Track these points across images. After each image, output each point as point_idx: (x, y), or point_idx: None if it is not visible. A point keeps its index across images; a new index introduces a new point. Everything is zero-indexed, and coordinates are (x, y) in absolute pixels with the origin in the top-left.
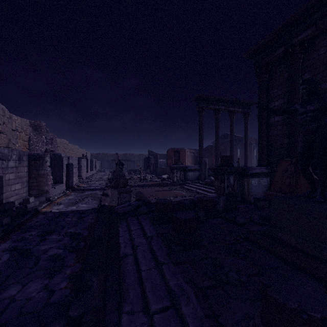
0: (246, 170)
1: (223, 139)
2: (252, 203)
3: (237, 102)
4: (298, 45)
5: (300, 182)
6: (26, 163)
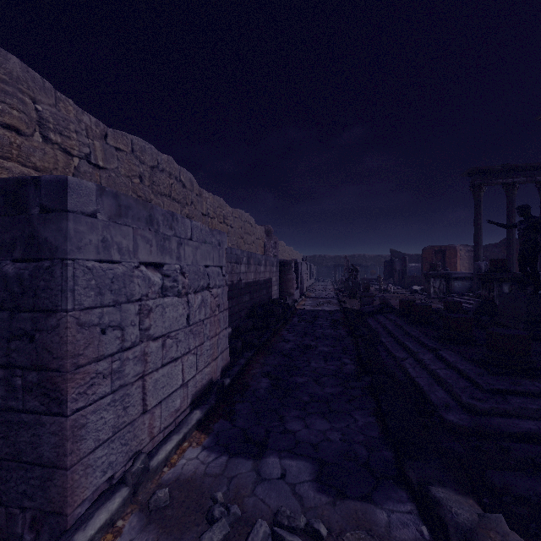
0: None
1: None
2: None
3: None
4: None
5: None
6: (278, 268)
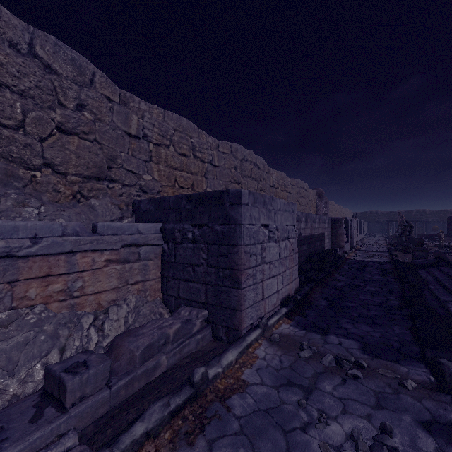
0: None
1: None
2: None
3: None
4: None
5: None
6: (329, 225)
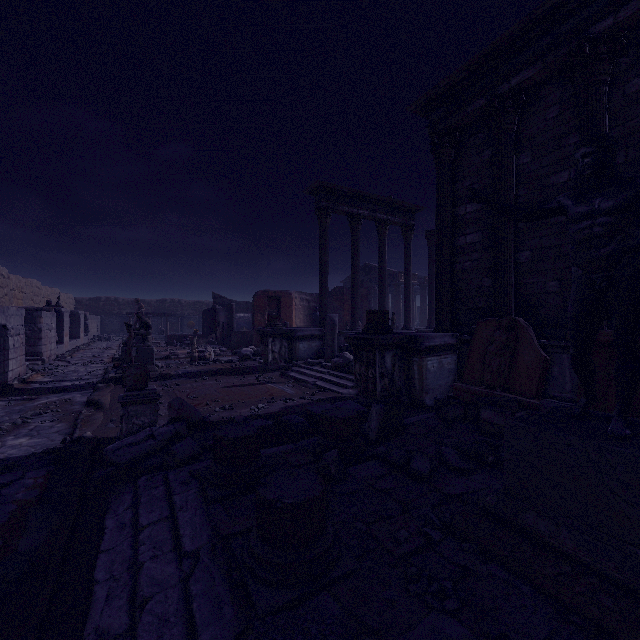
0: (417, 340)
1: (362, 275)
2: (428, 407)
3: (392, 205)
4: (510, 96)
5: (518, 365)
6: None
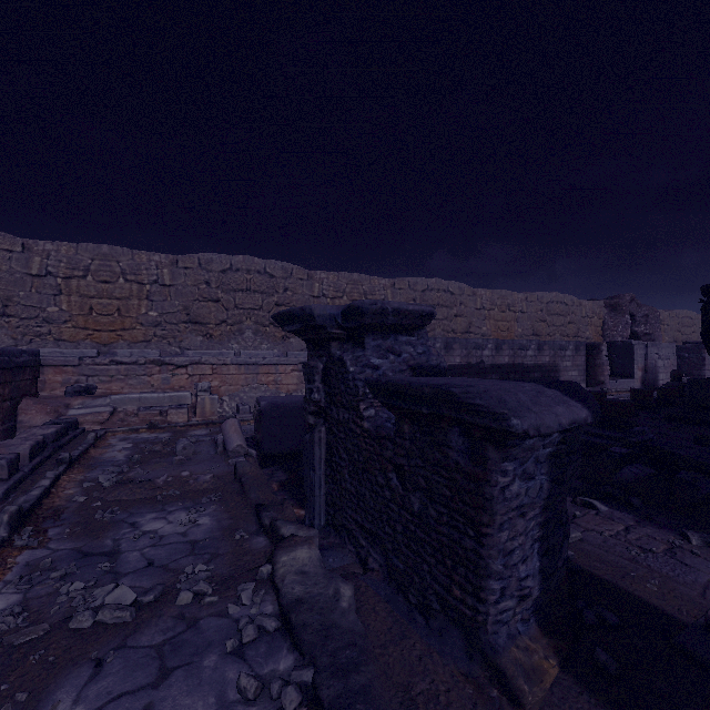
0: None
1: None
2: None
3: None
4: None
5: None
6: (584, 352)
